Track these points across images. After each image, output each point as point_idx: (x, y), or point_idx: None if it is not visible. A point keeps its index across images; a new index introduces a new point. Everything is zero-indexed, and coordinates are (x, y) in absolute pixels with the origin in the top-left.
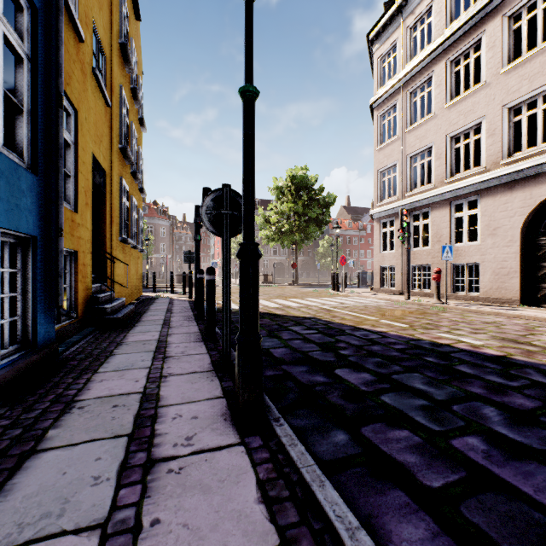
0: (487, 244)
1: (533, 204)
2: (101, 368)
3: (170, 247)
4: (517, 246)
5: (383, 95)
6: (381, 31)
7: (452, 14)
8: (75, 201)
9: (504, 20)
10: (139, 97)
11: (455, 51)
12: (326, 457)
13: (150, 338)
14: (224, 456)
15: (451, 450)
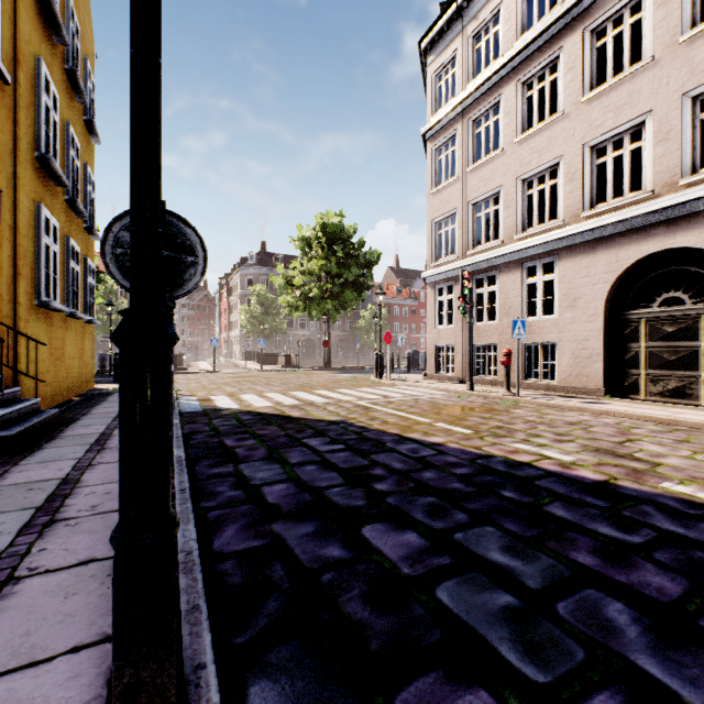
0: (566, 318)
1: (620, 269)
2: None
3: None
4: (601, 322)
5: (439, 122)
6: (437, 38)
7: (524, 24)
8: None
9: (586, 35)
10: (82, 86)
11: (527, 71)
12: None
13: (51, 475)
14: None
15: None
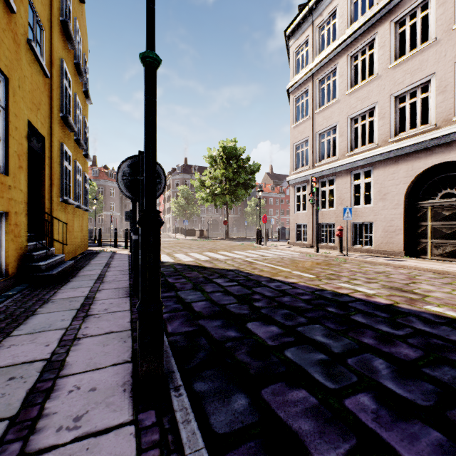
0: (379, 206)
1: (414, 174)
2: (16, 331)
3: (119, 206)
4: (402, 209)
5: (297, 81)
6: (296, 28)
7: (352, 18)
8: (6, 164)
9: (392, 25)
10: (83, 72)
11: (354, 48)
12: (222, 429)
13: (79, 294)
14: (109, 442)
15: (344, 411)
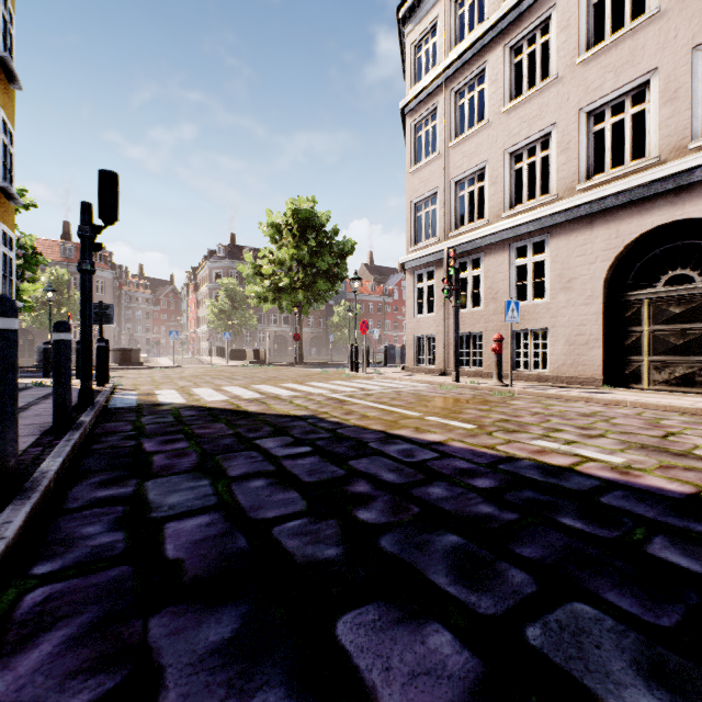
0: (559, 302)
1: (621, 245)
2: None
3: None
4: (599, 305)
5: (419, 94)
6: (417, 4)
7: None
8: None
9: None
10: None
11: (516, 33)
12: None
13: None
14: None
15: None
